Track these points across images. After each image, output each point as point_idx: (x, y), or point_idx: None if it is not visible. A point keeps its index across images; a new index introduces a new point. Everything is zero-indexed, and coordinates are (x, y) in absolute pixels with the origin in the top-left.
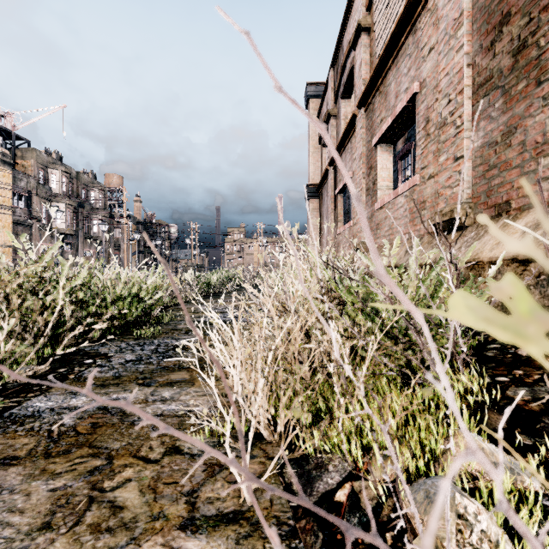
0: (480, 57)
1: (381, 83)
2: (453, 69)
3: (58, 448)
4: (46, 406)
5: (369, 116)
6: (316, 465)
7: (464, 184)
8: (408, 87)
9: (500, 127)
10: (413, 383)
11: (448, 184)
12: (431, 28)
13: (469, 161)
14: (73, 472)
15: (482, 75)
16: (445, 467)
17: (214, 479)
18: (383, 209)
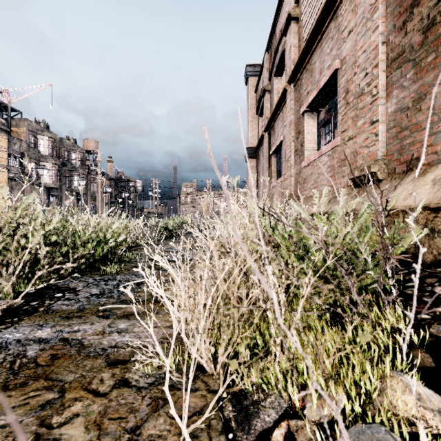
0: (393, 35)
1: (307, 62)
2: (369, 46)
3: (16, 380)
4: (14, 337)
5: (297, 90)
6: (253, 400)
7: (379, 144)
8: (331, 65)
9: (411, 94)
10: (350, 328)
11: (365, 144)
12: (351, 14)
13: (384, 124)
14: (25, 406)
15: (395, 51)
16: (382, 412)
17: (157, 415)
18: (309, 166)
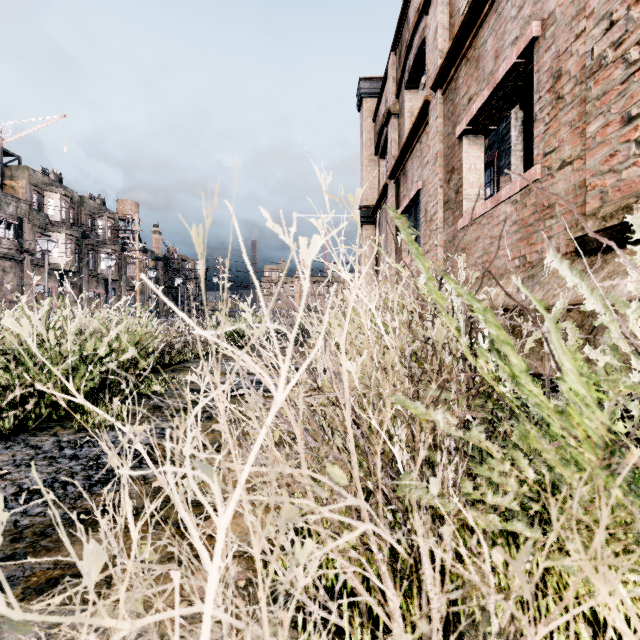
0: None
1: (469, 46)
2: None
3: None
4: None
5: (449, 99)
6: None
7: None
8: (519, 36)
9: None
10: None
11: (608, 166)
12: None
13: None
14: None
15: None
16: None
17: None
18: (472, 227)
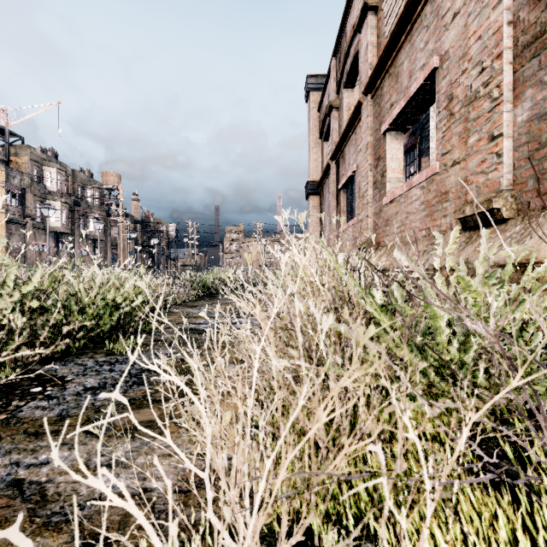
0: (527, 10)
1: (391, 64)
2: (488, 30)
3: None
4: None
5: (376, 102)
6: None
7: (504, 168)
8: (425, 64)
9: None
10: None
11: (480, 169)
12: None
13: (510, 140)
14: None
15: (529, 33)
16: None
17: None
18: (393, 203)
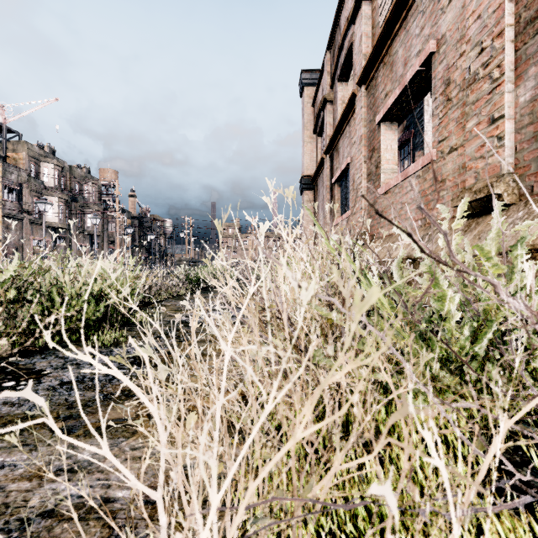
0: None
1: (386, 53)
2: (488, 8)
3: None
4: None
5: (371, 93)
6: None
7: (505, 151)
8: (421, 50)
9: None
10: None
11: (480, 153)
12: None
13: (512, 122)
14: None
15: (533, 8)
16: None
17: None
18: (388, 194)
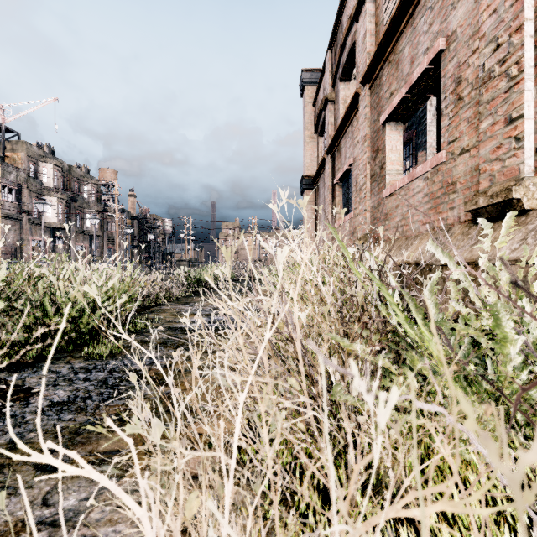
0: None
1: (391, 51)
2: (505, 2)
3: None
4: None
5: (375, 92)
6: None
7: (525, 153)
8: (429, 47)
9: None
10: None
11: (495, 155)
12: None
13: (532, 122)
14: None
15: None
16: None
17: None
18: (393, 196)
